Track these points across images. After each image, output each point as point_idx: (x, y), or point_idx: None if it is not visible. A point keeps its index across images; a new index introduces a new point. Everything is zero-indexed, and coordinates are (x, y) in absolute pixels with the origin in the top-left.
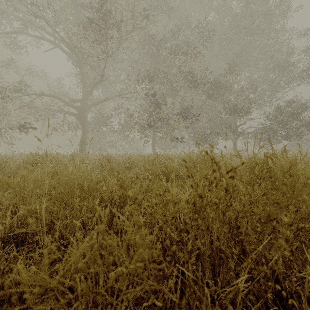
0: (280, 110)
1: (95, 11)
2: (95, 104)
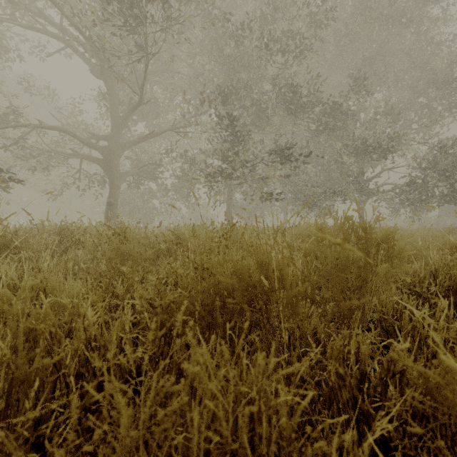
0: (445, 151)
1: None
2: (132, 143)
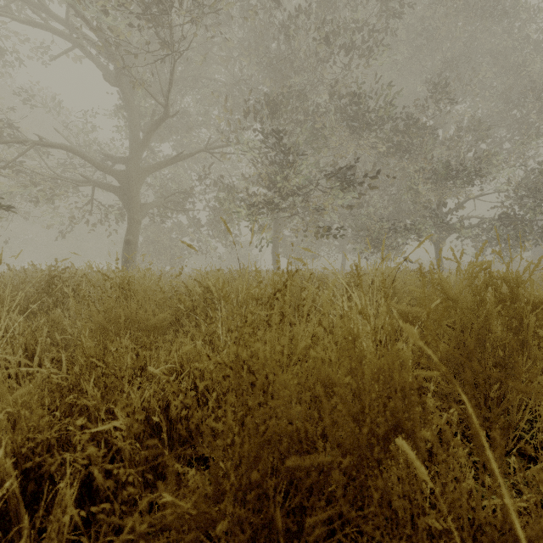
0: None
1: None
2: (155, 167)
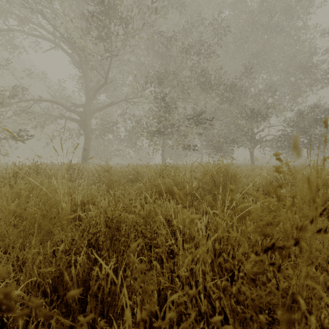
0: (303, 116)
1: (98, 5)
2: (99, 109)
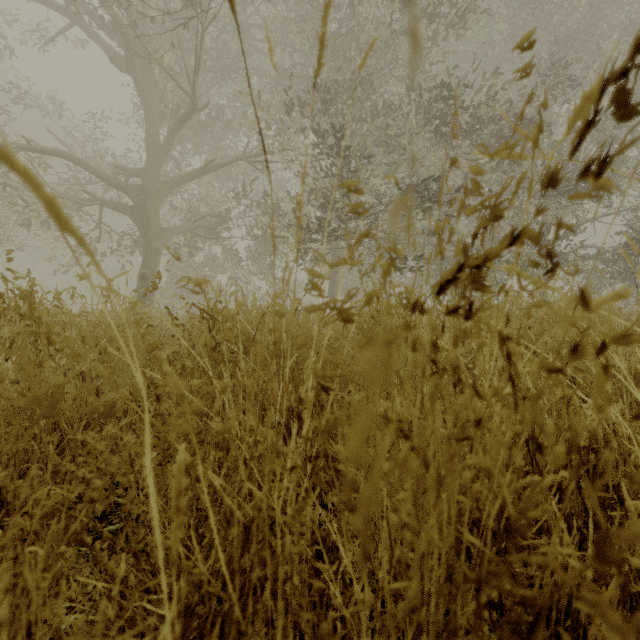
0: None
1: None
2: (179, 180)
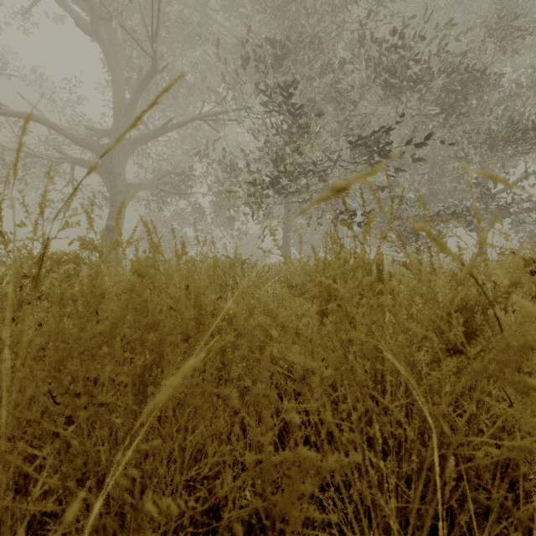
0: None
1: None
2: (142, 139)
